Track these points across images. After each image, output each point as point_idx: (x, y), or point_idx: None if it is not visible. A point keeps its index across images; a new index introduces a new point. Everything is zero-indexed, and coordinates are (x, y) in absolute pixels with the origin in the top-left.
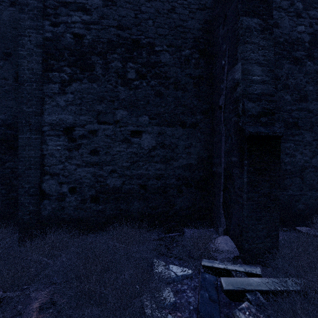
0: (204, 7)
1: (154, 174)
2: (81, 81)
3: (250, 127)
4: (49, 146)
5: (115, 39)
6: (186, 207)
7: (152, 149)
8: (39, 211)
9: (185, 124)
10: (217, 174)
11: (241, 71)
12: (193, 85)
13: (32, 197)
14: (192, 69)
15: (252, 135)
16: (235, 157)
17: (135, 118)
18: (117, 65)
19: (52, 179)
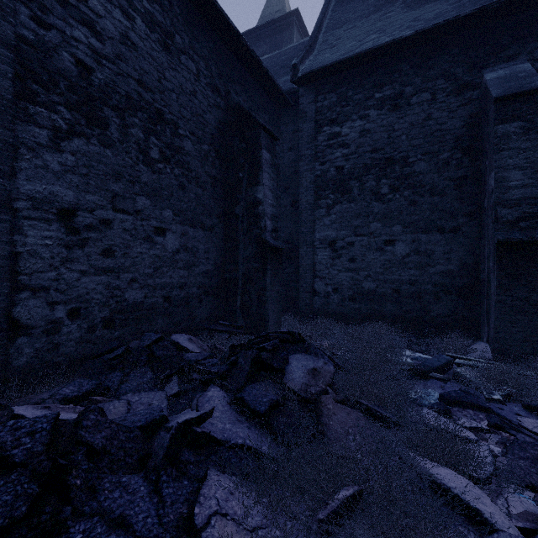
0: (468, 101)
1: (407, 279)
2: (341, 203)
3: (501, 234)
4: (319, 256)
5: (369, 163)
6: (444, 314)
7: (406, 256)
8: (312, 304)
9: (443, 230)
10: (483, 281)
11: (494, 180)
12: (454, 187)
13: (307, 294)
14: (452, 171)
15: (501, 242)
16: (491, 263)
17: (388, 228)
18: (371, 184)
19: (321, 281)
